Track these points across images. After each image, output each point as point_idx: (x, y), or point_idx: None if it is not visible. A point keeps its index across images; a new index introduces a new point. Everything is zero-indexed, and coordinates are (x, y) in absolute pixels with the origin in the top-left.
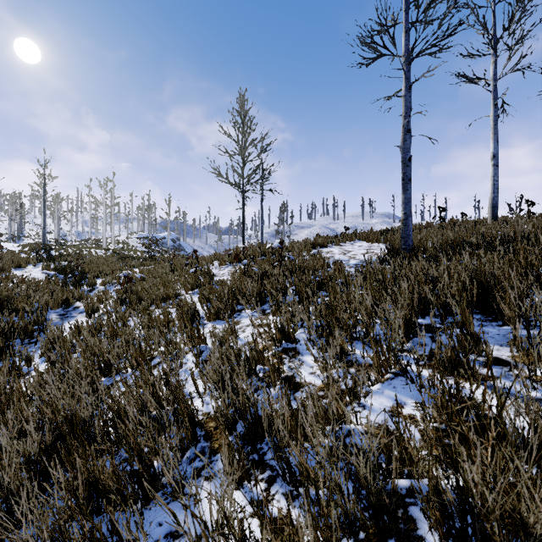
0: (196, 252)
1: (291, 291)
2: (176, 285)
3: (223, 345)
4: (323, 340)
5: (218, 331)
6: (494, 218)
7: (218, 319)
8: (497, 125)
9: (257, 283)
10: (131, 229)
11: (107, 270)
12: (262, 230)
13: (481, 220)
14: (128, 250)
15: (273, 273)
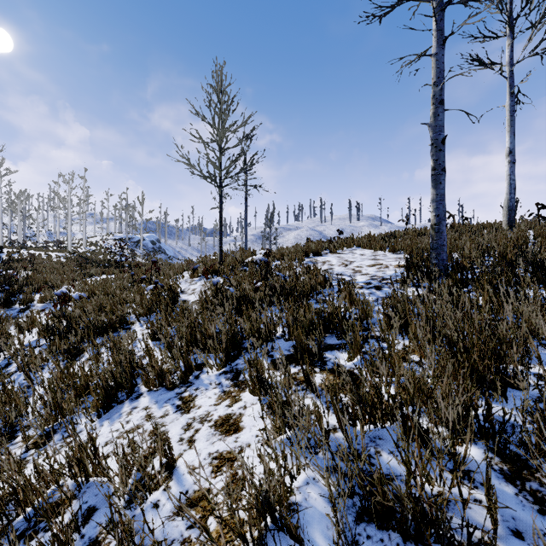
0: (154, 264)
1: (281, 329)
2: (126, 309)
3: (138, 492)
4: (373, 540)
5: (148, 430)
6: (510, 222)
7: (163, 386)
8: (514, 117)
9: (234, 309)
10: (107, 230)
11: (54, 281)
12: (246, 233)
13: (487, 225)
14: (97, 253)
15: (255, 297)
